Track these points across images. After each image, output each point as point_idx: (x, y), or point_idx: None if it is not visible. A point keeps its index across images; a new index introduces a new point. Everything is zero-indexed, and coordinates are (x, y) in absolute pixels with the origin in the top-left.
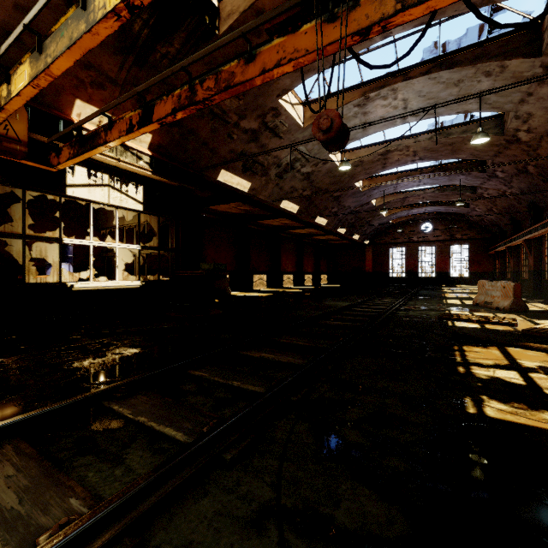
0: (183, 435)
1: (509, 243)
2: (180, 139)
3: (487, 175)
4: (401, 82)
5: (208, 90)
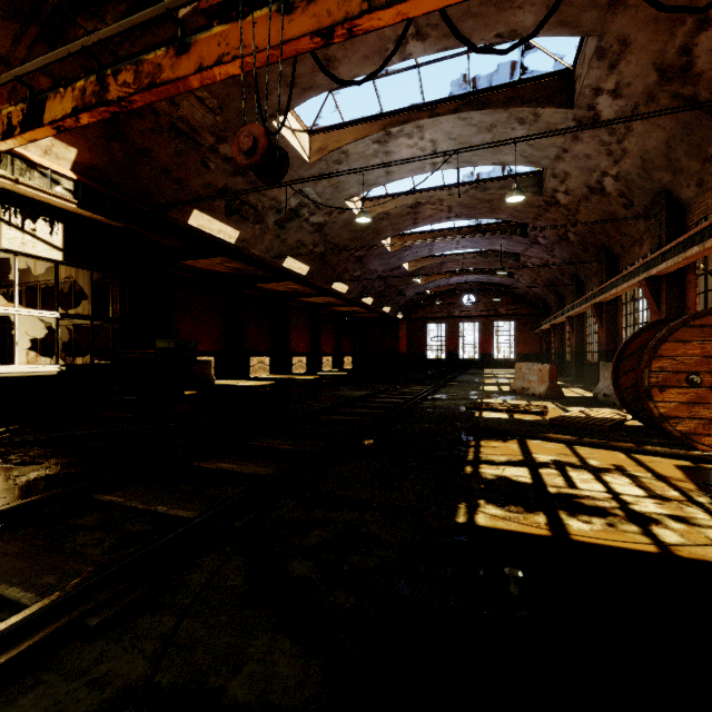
0: (34, 596)
1: (554, 320)
2: (125, 161)
3: (529, 241)
4: (427, 119)
5: (125, 86)
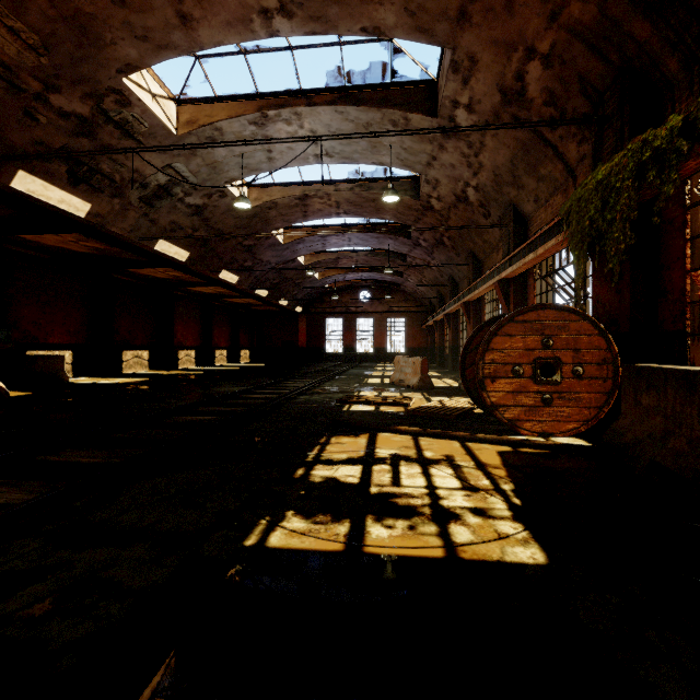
0: None
1: (436, 317)
2: None
3: (413, 243)
4: (304, 106)
5: None
